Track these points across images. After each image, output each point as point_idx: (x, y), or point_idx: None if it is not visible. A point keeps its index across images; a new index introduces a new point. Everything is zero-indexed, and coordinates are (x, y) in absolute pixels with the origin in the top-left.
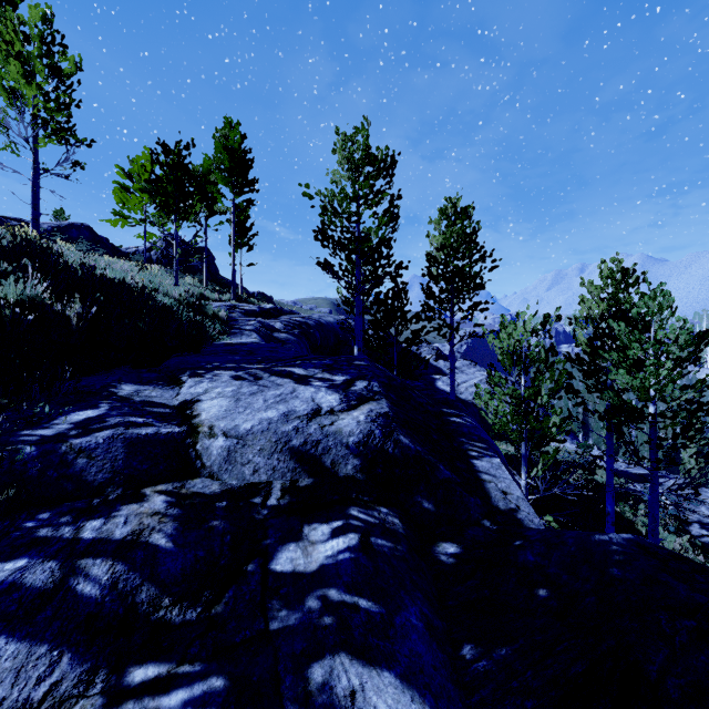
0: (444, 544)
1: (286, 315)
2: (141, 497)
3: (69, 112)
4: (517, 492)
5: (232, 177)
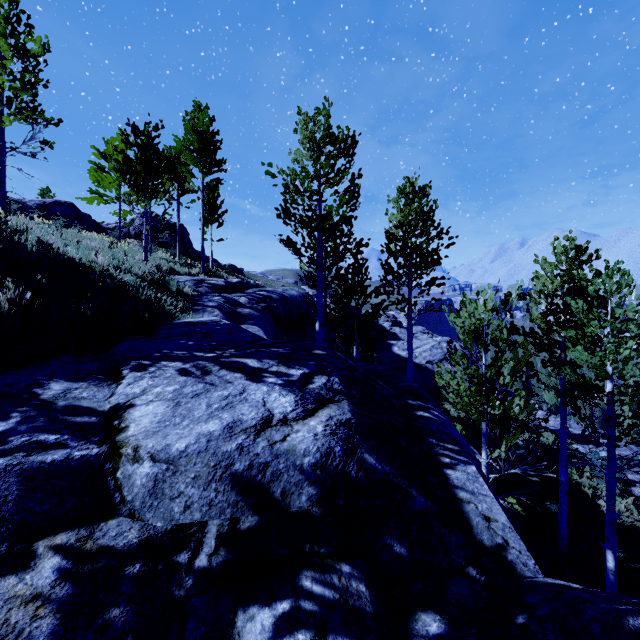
0: (424, 615)
1: (251, 288)
2: (27, 561)
3: (35, 91)
4: (502, 517)
5: (201, 158)
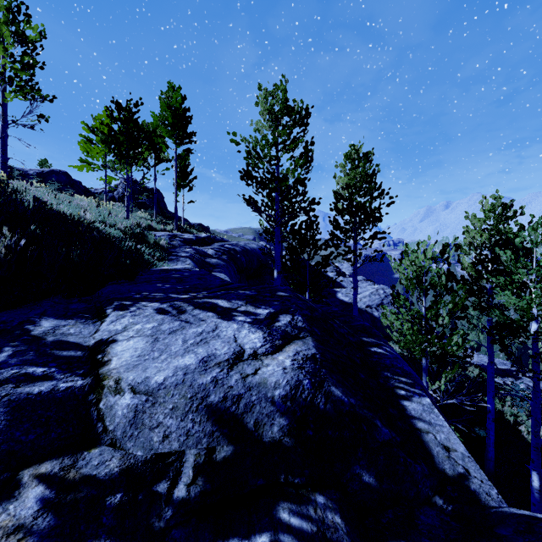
0: None
1: (218, 242)
2: (11, 490)
3: (33, 72)
4: (460, 447)
5: (174, 131)
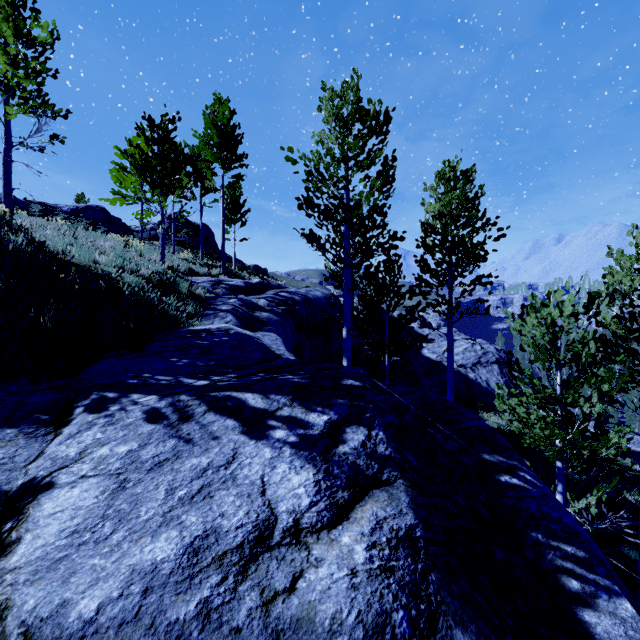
0: None
1: (273, 289)
2: None
3: (42, 81)
4: None
5: (221, 153)
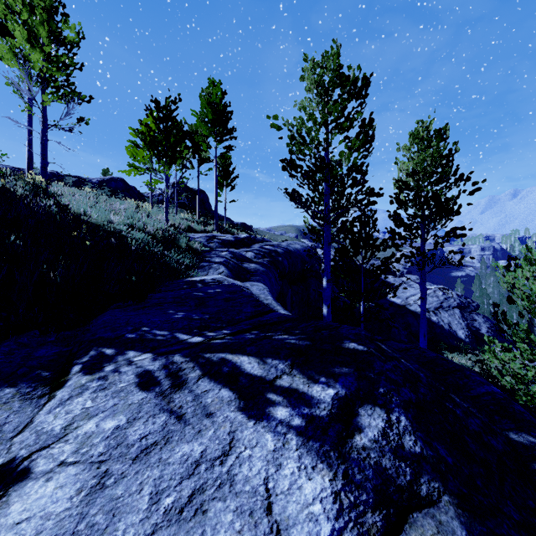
0: None
1: (258, 243)
2: None
3: (70, 73)
4: None
5: (214, 128)
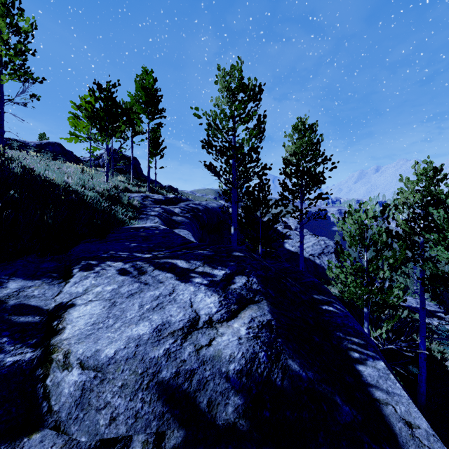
0: None
1: (183, 202)
2: None
3: (25, 57)
4: (422, 422)
5: (147, 108)
